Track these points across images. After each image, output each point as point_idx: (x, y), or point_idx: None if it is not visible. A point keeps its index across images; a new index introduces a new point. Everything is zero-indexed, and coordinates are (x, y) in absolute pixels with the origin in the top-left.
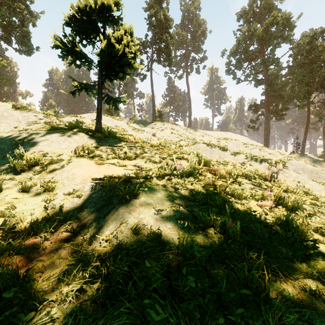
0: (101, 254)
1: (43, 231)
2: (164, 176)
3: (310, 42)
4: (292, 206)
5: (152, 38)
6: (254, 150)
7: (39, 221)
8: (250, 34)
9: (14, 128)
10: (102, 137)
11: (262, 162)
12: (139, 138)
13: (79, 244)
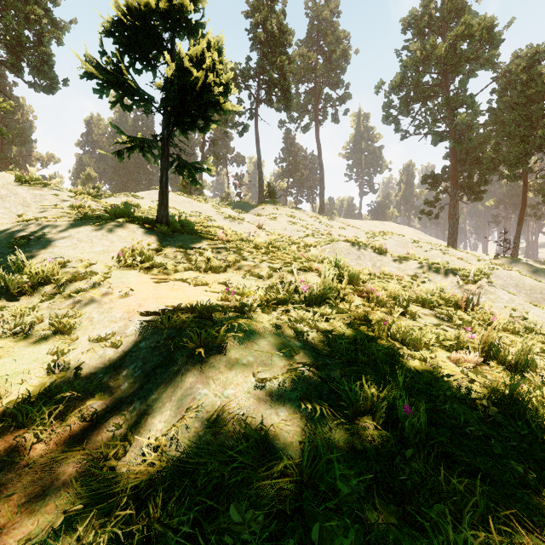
0: (140, 482)
1: (36, 422)
2: (276, 306)
3: (527, 67)
4: (516, 362)
5: (258, 63)
6: (432, 252)
7: (36, 396)
8: (424, 55)
9: (18, 217)
10: (169, 232)
11: (449, 275)
12: (234, 233)
13: (103, 452)
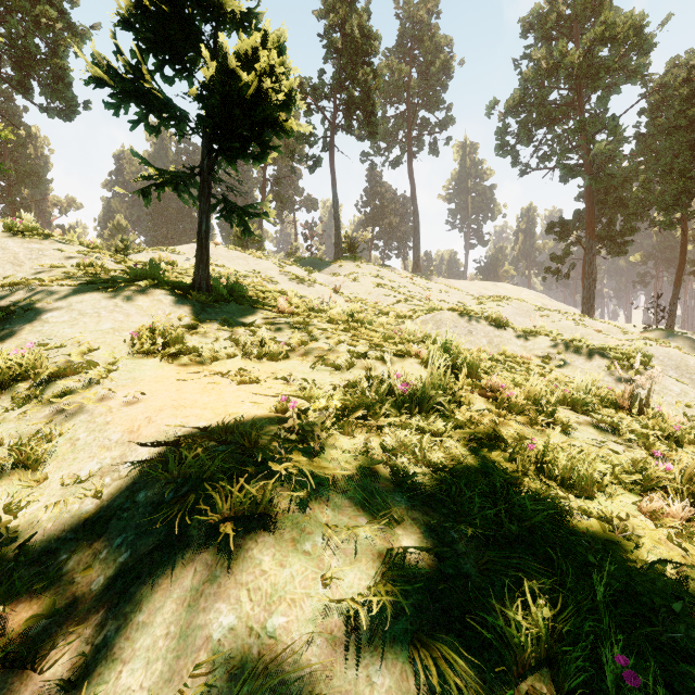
0: None
1: None
2: (360, 420)
3: (688, 79)
4: None
5: (334, 78)
6: (562, 323)
7: None
8: (551, 65)
9: (3, 280)
10: (209, 301)
11: (594, 356)
12: (302, 300)
13: None
